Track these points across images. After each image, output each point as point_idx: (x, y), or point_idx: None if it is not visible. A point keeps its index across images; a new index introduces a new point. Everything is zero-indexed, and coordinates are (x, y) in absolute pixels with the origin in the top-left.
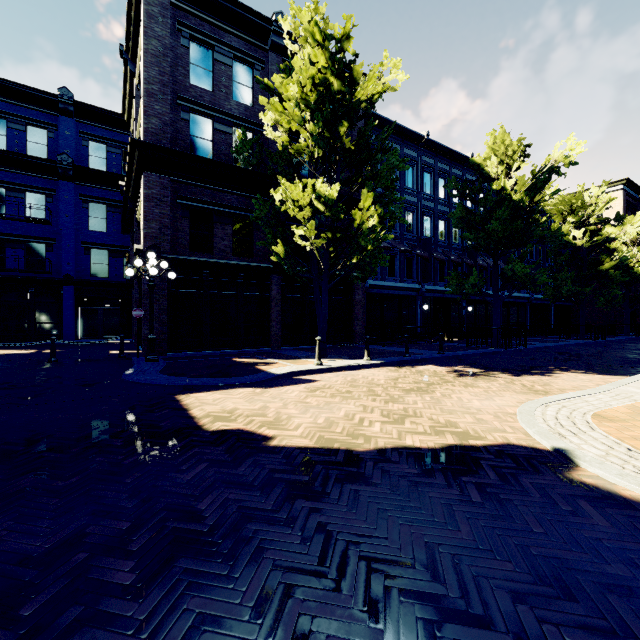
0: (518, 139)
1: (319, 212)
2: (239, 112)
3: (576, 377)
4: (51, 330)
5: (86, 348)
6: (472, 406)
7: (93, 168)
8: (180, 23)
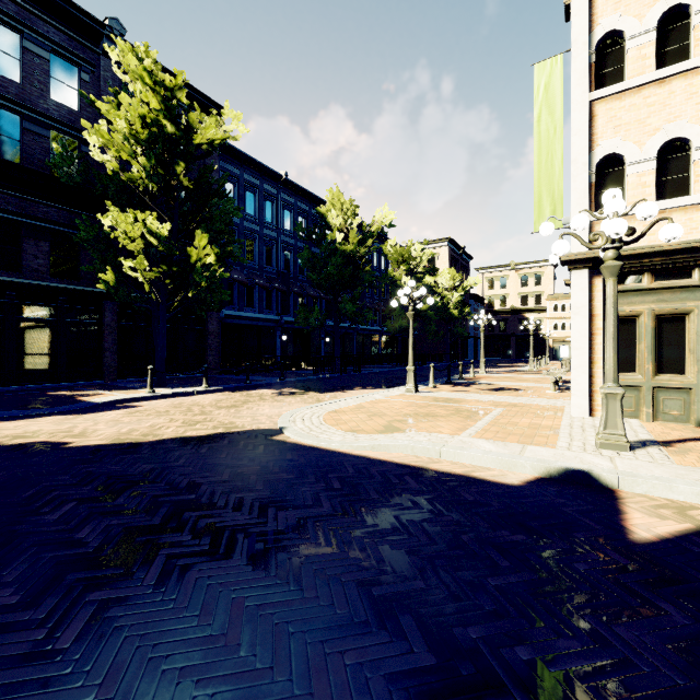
0: (350, 200)
1: (153, 245)
2: (60, 114)
3: (362, 392)
4: None
5: None
6: (261, 413)
7: None
8: None
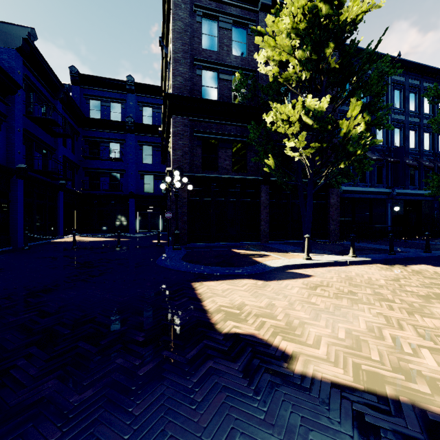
0: None
1: (307, 126)
2: (236, 63)
3: None
4: (123, 226)
5: (140, 238)
6: None
7: (145, 123)
8: (195, 6)
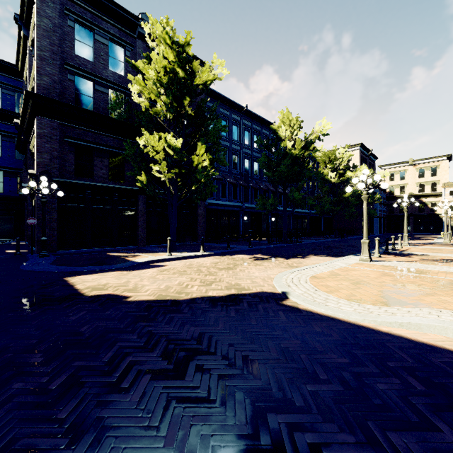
0: (296, 117)
1: (170, 155)
2: (114, 79)
3: (318, 258)
4: None
5: None
6: (253, 275)
7: None
8: (67, 9)
